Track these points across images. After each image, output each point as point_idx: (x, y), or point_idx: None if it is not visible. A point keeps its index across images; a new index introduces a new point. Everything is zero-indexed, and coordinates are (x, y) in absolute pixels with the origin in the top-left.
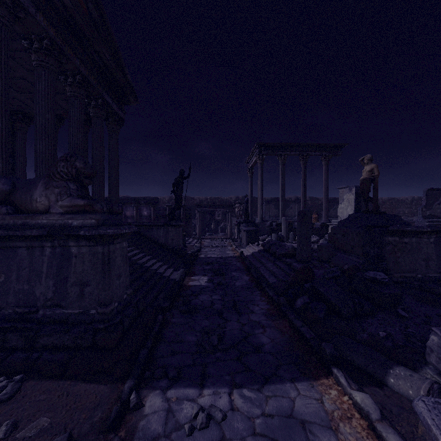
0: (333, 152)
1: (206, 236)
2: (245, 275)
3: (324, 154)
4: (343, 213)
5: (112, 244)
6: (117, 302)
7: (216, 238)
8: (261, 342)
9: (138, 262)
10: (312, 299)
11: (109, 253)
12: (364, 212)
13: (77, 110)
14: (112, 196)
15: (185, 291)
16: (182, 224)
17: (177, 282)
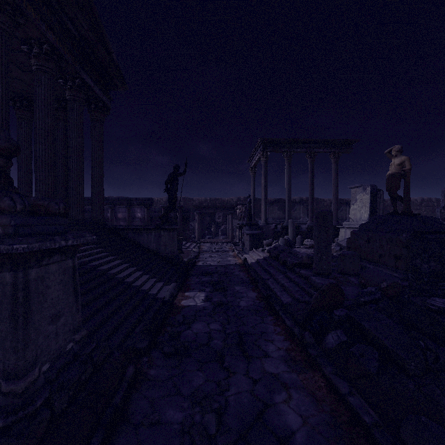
0: (343, 149)
1: (205, 240)
2: (251, 291)
3: (333, 151)
4: (356, 215)
5: (38, 266)
6: (49, 361)
7: (216, 242)
8: (287, 426)
9: (116, 276)
10: (350, 336)
11: (27, 283)
12: (392, 214)
13: (45, 88)
14: (95, 195)
15: (174, 316)
16: (176, 227)
17: (166, 302)
